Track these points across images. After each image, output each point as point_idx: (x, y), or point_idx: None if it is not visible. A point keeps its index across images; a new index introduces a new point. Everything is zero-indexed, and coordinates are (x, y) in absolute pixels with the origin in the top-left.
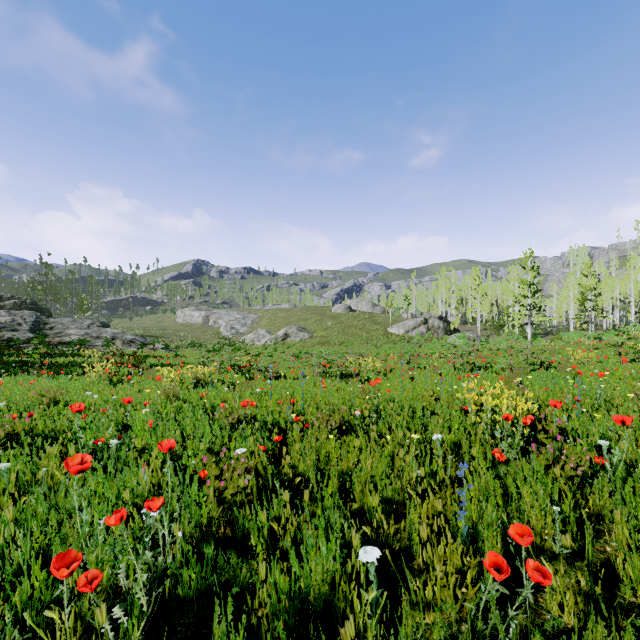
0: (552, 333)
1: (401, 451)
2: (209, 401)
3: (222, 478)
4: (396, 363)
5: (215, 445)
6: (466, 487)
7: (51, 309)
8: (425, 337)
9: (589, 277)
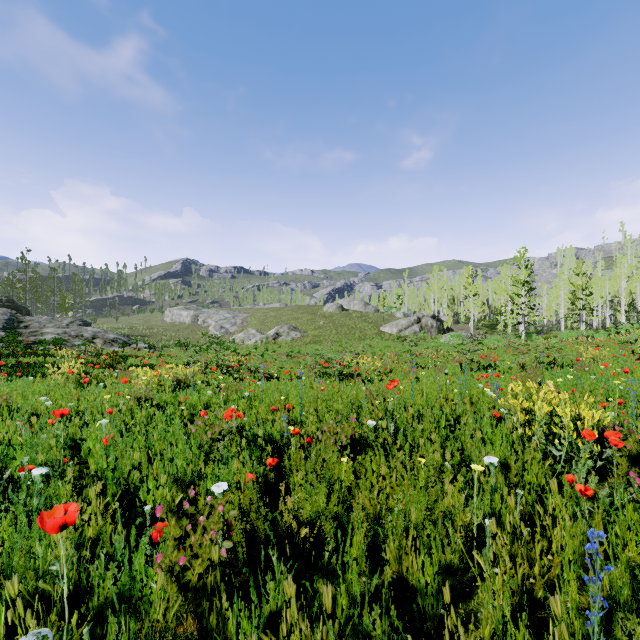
0: (543, 332)
1: (450, 485)
2: (188, 407)
3: (184, 545)
4: (393, 362)
5: (186, 472)
6: (554, 543)
7: (32, 308)
8: (419, 336)
9: (581, 276)
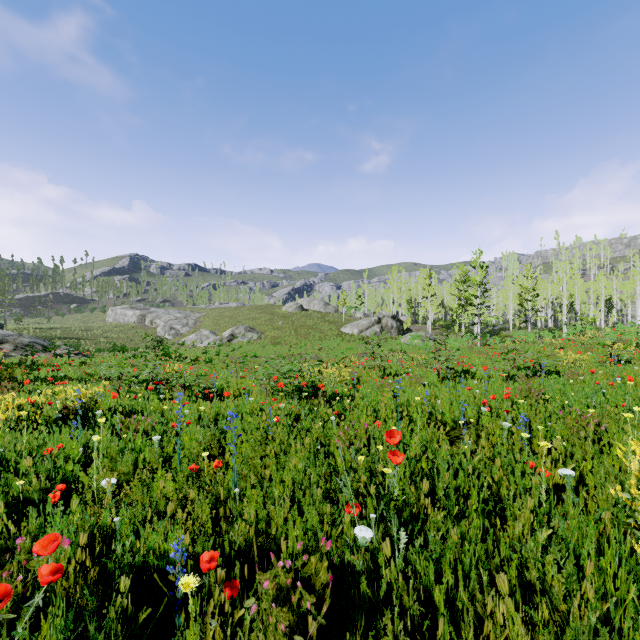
0: (494, 332)
1: None
2: (46, 472)
3: None
4: (358, 367)
5: None
6: None
7: None
8: (380, 337)
9: (529, 279)
